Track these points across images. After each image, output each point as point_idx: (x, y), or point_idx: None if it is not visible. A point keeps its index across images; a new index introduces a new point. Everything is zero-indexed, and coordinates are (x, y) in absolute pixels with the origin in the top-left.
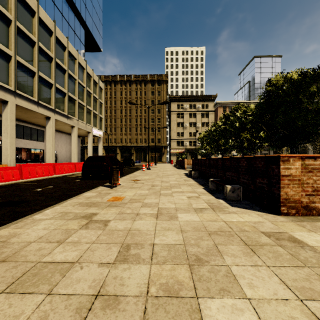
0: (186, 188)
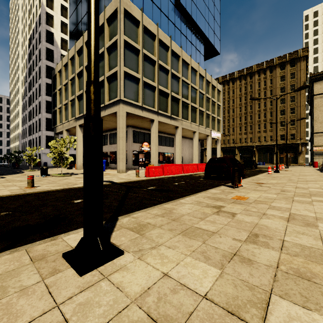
0: None
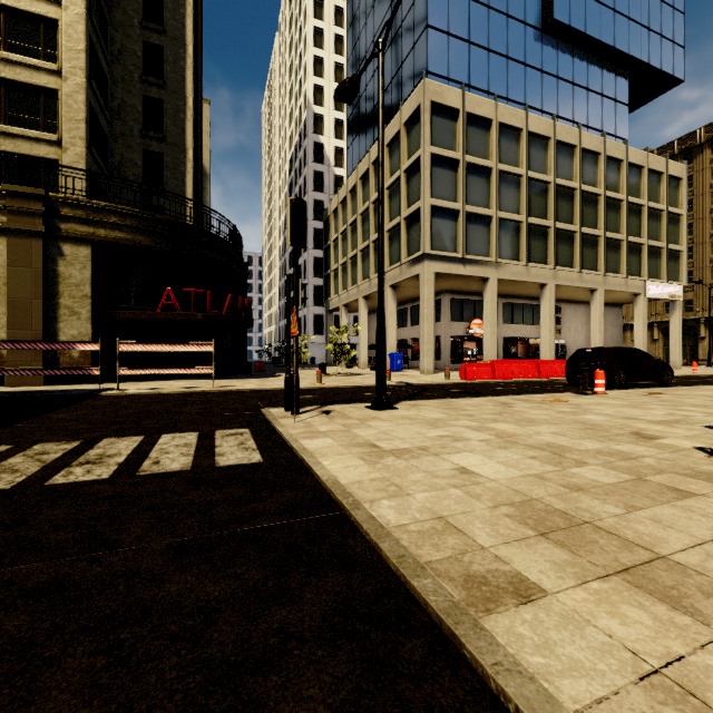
0: None
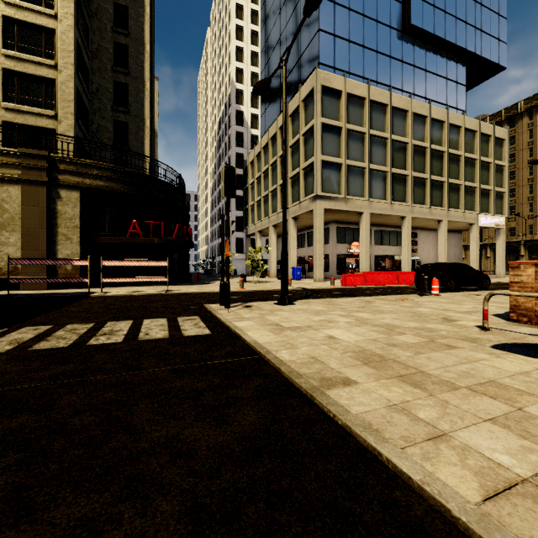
0: None
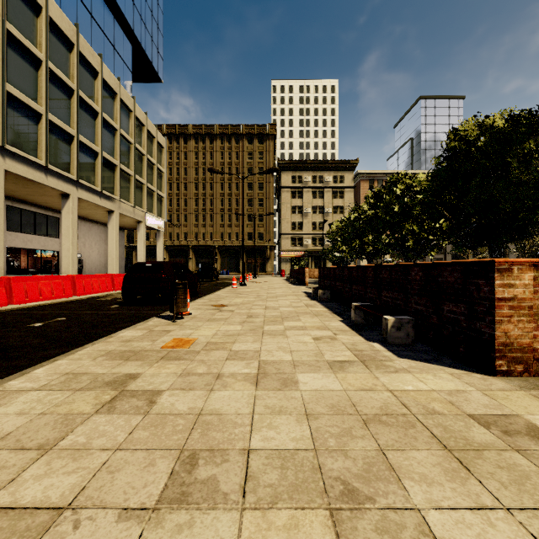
0: (310, 320)
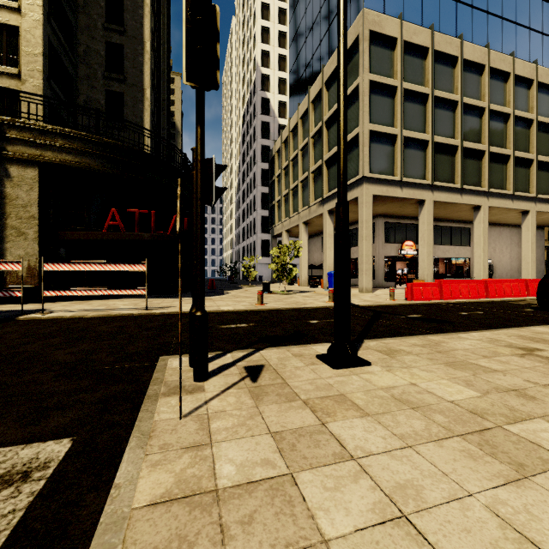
0: None
